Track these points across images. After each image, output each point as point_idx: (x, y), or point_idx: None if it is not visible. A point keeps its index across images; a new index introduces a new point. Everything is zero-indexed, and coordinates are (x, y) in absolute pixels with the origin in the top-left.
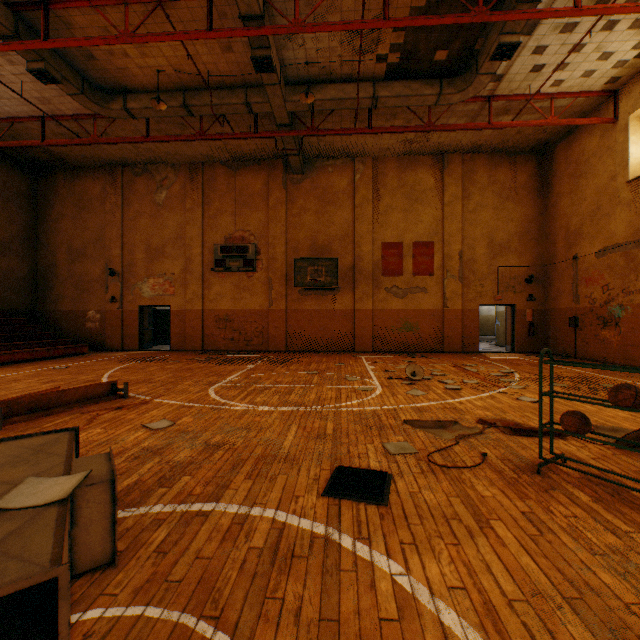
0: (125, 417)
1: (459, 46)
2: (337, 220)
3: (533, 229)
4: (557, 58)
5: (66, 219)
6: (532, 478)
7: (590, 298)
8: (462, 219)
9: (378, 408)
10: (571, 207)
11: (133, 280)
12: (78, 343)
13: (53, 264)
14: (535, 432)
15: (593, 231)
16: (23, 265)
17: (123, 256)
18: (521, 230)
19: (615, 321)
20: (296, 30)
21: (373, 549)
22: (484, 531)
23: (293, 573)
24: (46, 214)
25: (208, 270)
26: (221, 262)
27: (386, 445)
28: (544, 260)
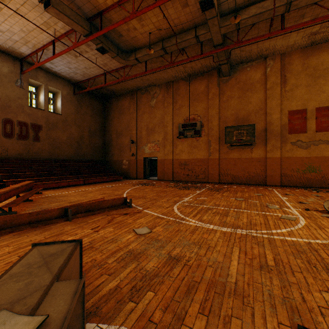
0: (126, 221)
1: None
2: (253, 100)
3: None
4: None
5: (115, 119)
6: None
7: None
8: None
9: (311, 241)
10: None
11: (141, 145)
12: (119, 175)
13: (110, 139)
14: None
15: None
16: (100, 141)
17: (137, 134)
18: None
19: None
20: None
21: None
22: None
23: None
24: (108, 118)
25: (175, 138)
26: (182, 133)
27: None
28: None
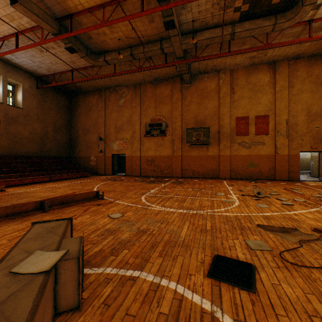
0: (100, 210)
1: None
2: (209, 106)
3: None
4: None
5: (82, 115)
6: None
7: None
8: (288, 100)
9: (238, 214)
10: None
11: (109, 142)
12: (87, 171)
13: (77, 136)
14: None
15: None
16: (66, 137)
17: (105, 131)
18: None
19: None
20: (187, 1)
21: None
22: None
23: None
24: (74, 114)
25: (142, 136)
26: (149, 132)
27: (247, 242)
28: None
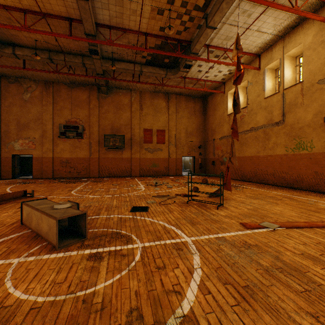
0: None
1: (173, 59)
2: (124, 117)
3: (201, 127)
4: (205, 69)
5: None
6: (185, 204)
7: (218, 154)
8: (176, 121)
9: (144, 193)
10: (213, 121)
11: (8, 140)
12: None
13: None
14: (190, 195)
15: (219, 130)
16: None
17: (1, 127)
18: (197, 127)
19: (224, 163)
20: (110, 44)
21: (145, 217)
22: (171, 213)
23: (127, 222)
24: None
25: (56, 137)
26: (64, 133)
27: (147, 201)
28: (205, 139)
